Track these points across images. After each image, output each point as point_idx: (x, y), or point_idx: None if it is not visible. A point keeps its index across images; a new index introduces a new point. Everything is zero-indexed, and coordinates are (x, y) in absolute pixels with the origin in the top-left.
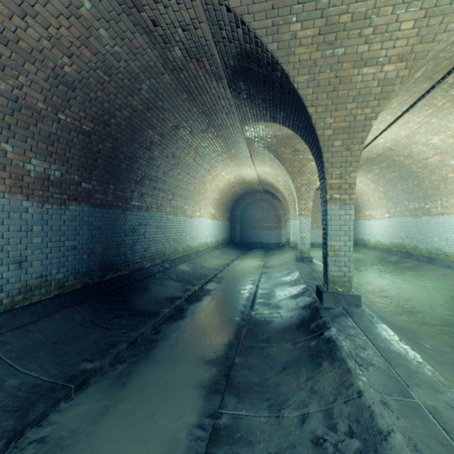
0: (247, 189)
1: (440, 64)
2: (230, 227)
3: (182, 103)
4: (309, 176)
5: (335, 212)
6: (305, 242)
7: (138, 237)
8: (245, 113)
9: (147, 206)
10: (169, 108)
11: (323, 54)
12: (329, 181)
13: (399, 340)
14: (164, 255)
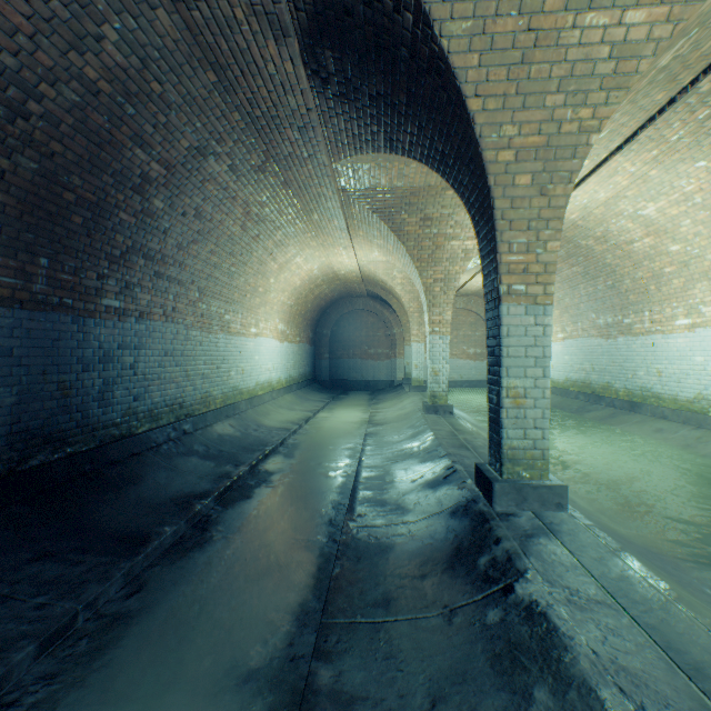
0: (341, 292)
1: (700, 47)
2: (312, 354)
3: (208, 96)
4: (448, 266)
5: (516, 320)
6: (440, 379)
7: (119, 373)
8: (338, 132)
9: (140, 309)
10: (180, 102)
11: None
12: (506, 257)
13: (680, 599)
14: (183, 406)
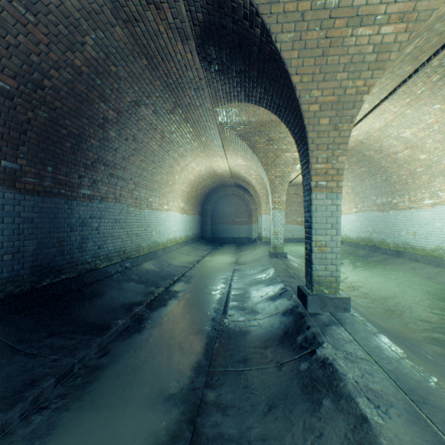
0: (218, 183)
1: (430, 41)
2: (201, 222)
3: (142, 72)
4: (283, 168)
5: (320, 202)
6: (279, 236)
7: (90, 233)
8: (217, 90)
9: (101, 195)
10: (126, 76)
11: (313, 4)
12: (314, 165)
13: (408, 357)
14: (125, 252)
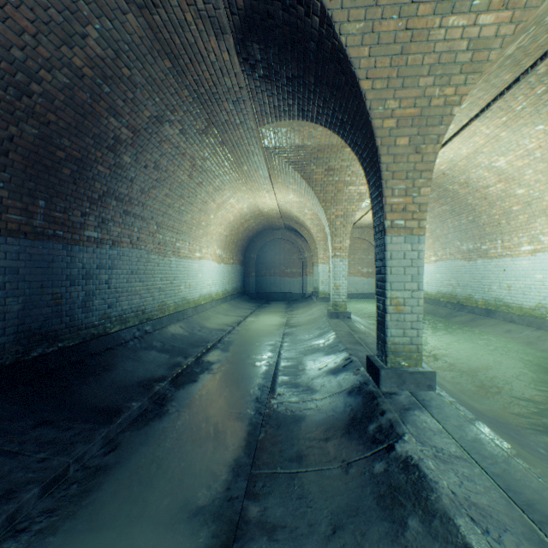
0: (264, 225)
1: (537, 40)
2: (242, 273)
3: (164, 78)
4: (346, 206)
5: (397, 247)
6: (340, 292)
7: (97, 287)
8: (262, 104)
9: (113, 239)
10: (143, 83)
11: None
12: (389, 199)
13: (518, 455)
14: (144, 312)
